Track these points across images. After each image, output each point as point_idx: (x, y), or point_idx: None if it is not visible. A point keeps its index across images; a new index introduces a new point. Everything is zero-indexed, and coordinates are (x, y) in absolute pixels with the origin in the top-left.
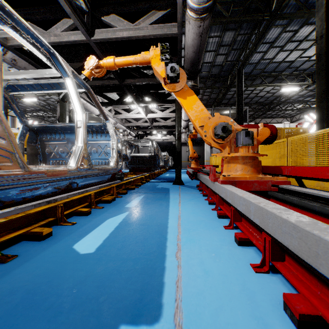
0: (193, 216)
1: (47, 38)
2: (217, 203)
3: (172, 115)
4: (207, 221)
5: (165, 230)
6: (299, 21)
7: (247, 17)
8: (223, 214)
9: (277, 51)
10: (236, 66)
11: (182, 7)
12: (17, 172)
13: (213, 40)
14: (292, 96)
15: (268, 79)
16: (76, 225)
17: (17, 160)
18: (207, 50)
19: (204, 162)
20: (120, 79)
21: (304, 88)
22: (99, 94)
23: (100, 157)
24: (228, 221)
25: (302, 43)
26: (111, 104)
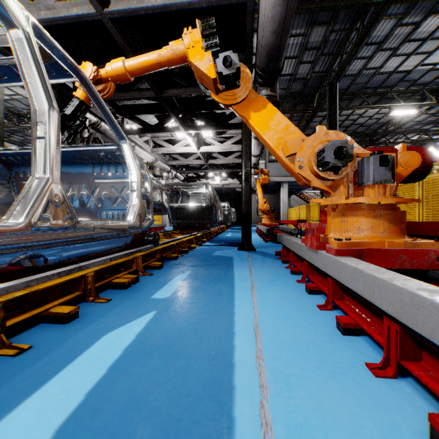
0: (285, 327)
1: (35, 14)
2: (329, 294)
3: (236, 148)
4: (320, 343)
5: (227, 379)
6: (423, 9)
7: (346, 1)
8: (353, 326)
9: (387, 55)
10: (326, 79)
11: None
12: None
13: (294, 41)
14: (405, 123)
15: (371, 98)
16: (27, 355)
17: None
18: (285, 56)
19: (279, 216)
20: (157, 89)
21: (423, 110)
22: (130, 117)
23: (115, 206)
24: (368, 344)
25: (425, 43)
26: (147, 131)
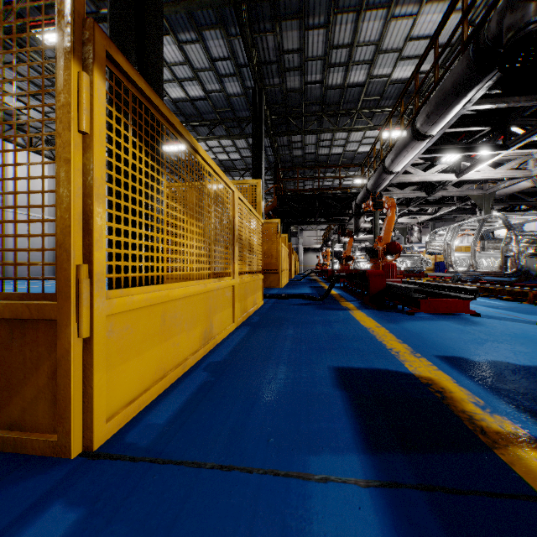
0: None
1: None
2: None
3: None
4: None
5: None
6: None
7: None
8: None
9: None
10: None
11: (445, 126)
12: (452, 270)
13: None
14: None
15: None
16: None
17: (452, 267)
18: None
19: None
20: None
21: None
22: None
23: None
24: None
25: None
26: None
